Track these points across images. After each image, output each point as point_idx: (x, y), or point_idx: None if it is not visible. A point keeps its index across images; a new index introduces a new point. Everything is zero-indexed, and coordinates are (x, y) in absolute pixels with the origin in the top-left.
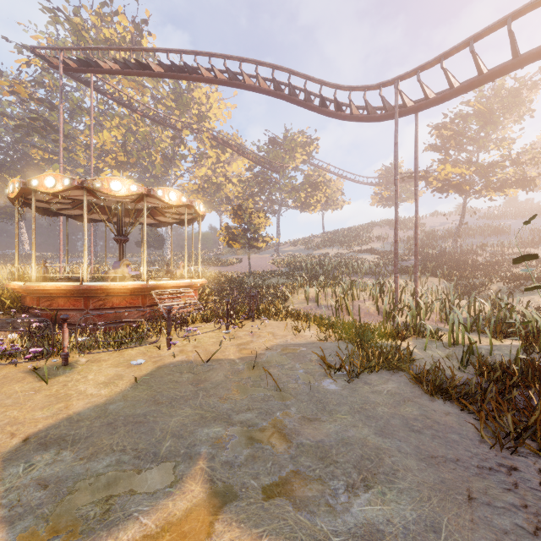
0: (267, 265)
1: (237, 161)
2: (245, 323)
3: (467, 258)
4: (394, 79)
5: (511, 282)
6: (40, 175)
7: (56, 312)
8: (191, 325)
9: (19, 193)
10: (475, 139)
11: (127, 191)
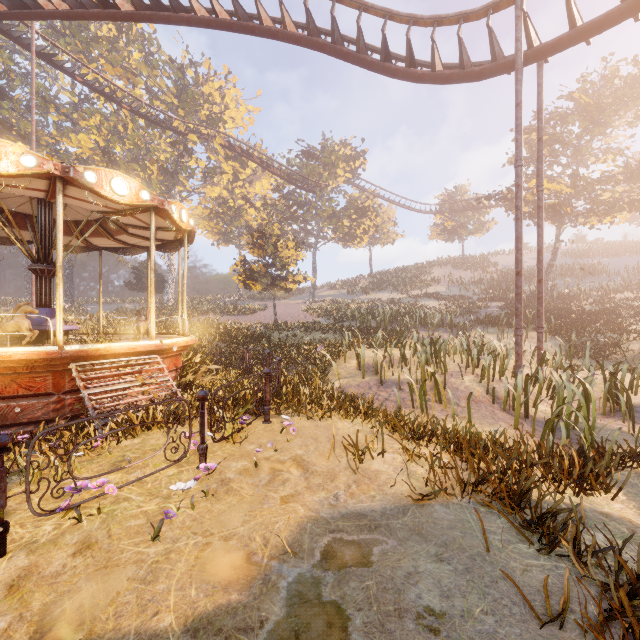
0: (300, 314)
1: (262, 179)
2: (251, 426)
3: (568, 304)
4: None
5: None
6: None
7: None
8: (139, 436)
9: None
10: (576, 146)
11: (13, 166)
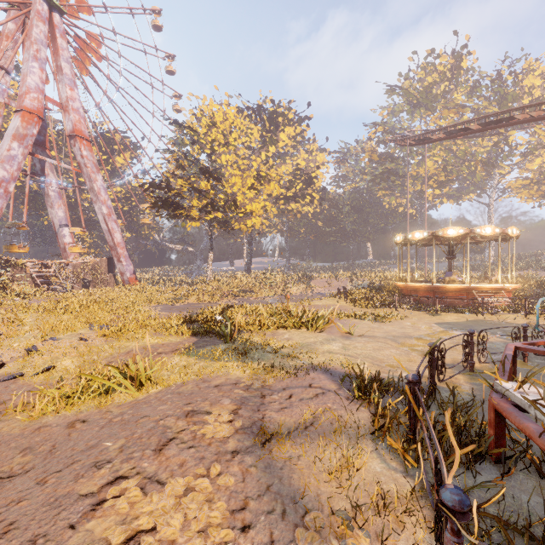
0: None
1: None
2: None
3: None
4: None
5: None
6: (412, 232)
7: (418, 298)
8: (500, 312)
9: (402, 241)
10: None
11: (456, 233)
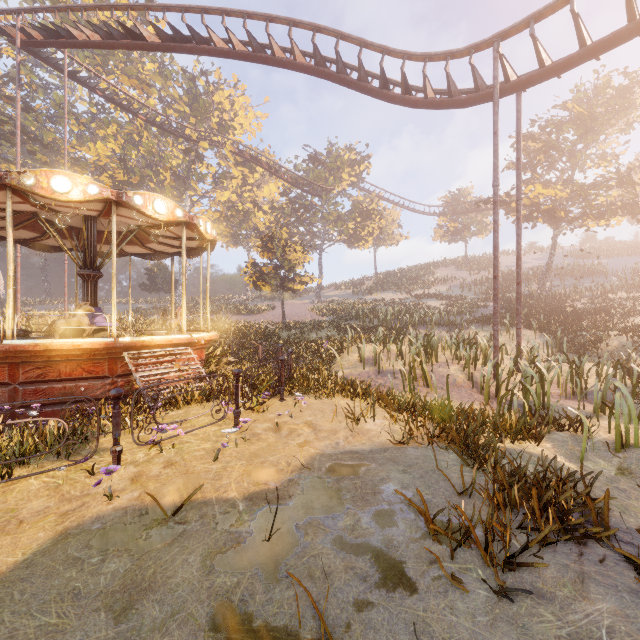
0: (306, 314)
1: (270, 183)
2: (270, 403)
3: (562, 304)
4: (493, 36)
5: (638, 336)
6: None
7: None
8: (182, 409)
9: None
10: (571, 152)
11: (81, 194)
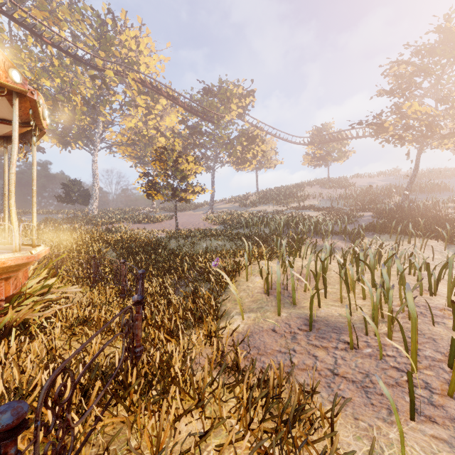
0: (200, 222)
1: (171, 115)
2: None
3: (437, 213)
4: None
5: None
6: None
7: None
8: None
9: None
10: (441, 75)
11: None
